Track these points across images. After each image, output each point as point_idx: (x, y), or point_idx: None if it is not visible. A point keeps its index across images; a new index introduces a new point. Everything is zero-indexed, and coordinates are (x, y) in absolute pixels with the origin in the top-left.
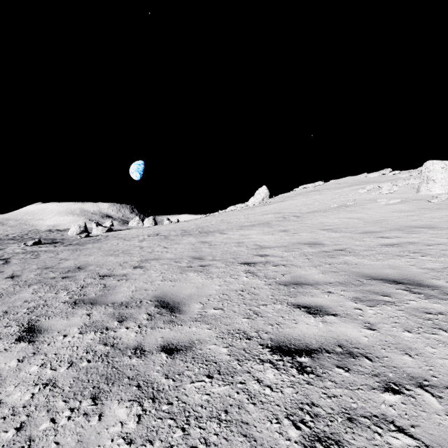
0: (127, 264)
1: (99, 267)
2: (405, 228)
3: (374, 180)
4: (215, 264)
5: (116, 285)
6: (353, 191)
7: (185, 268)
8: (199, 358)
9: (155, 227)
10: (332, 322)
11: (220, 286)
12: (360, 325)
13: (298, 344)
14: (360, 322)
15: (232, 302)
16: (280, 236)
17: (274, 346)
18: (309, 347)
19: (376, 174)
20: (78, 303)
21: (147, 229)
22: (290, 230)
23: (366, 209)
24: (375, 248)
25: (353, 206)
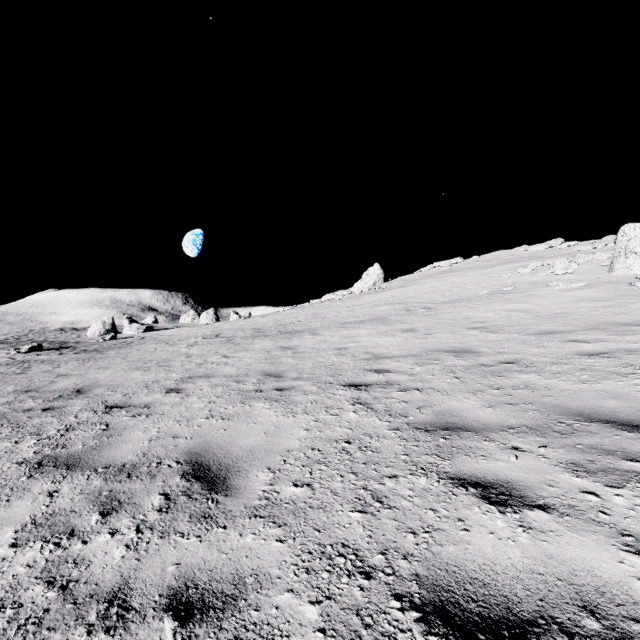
0: (157, 386)
1: (110, 390)
2: (608, 326)
3: (538, 256)
4: (301, 387)
5: (126, 427)
6: (509, 271)
7: (251, 393)
8: (249, 639)
9: (216, 324)
10: (545, 529)
11: (307, 431)
12: (612, 542)
13: (485, 597)
14: (610, 531)
15: (330, 469)
16: (405, 339)
17: (429, 604)
18: (515, 611)
19: (541, 247)
20: (43, 465)
21: (203, 328)
22: (420, 329)
23: (534, 297)
24: (569, 359)
25: (512, 292)
